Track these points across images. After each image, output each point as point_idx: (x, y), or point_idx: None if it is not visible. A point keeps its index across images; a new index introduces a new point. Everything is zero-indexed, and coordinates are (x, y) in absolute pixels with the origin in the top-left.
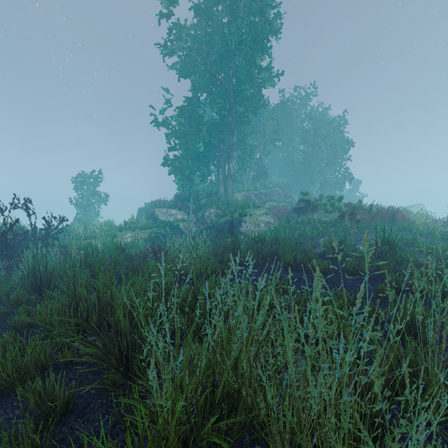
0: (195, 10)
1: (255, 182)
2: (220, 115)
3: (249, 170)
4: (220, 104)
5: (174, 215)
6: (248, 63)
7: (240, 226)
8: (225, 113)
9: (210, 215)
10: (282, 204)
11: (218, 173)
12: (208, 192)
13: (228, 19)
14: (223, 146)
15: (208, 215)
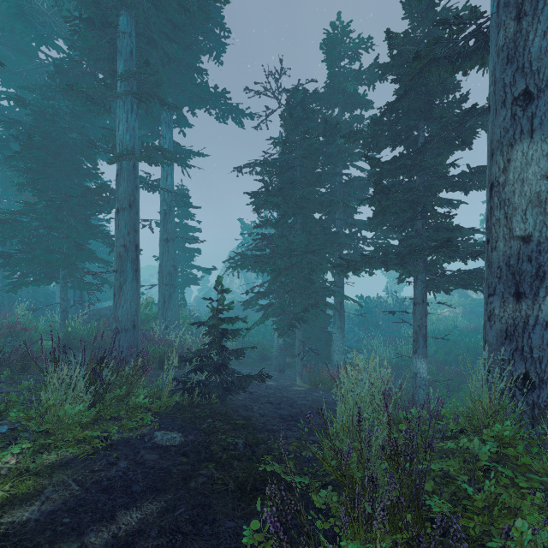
0: None
1: None
2: None
3: None
4: None
5: None
6: None
7: None
8: None
9: None
10: None
11: None
12: None
13: None
14: None
15: None
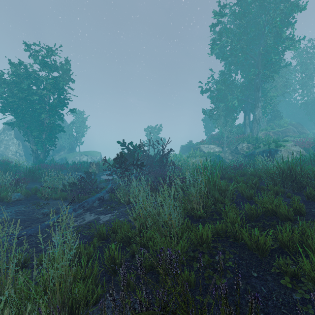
0: (238, 16)
1: (270, 123)
2: (250, 79)
3: (265, 115)
4: (252, 72)
5: (213, 149)
6: (274, 38)
7: (276, 154)
8: (253, 77)
9: (242, 148)
10: (298, 139)
11: (244, 119)
12: (234, 133)
13: (255, 11)
14: (250, 100)
15: (241, 148)
